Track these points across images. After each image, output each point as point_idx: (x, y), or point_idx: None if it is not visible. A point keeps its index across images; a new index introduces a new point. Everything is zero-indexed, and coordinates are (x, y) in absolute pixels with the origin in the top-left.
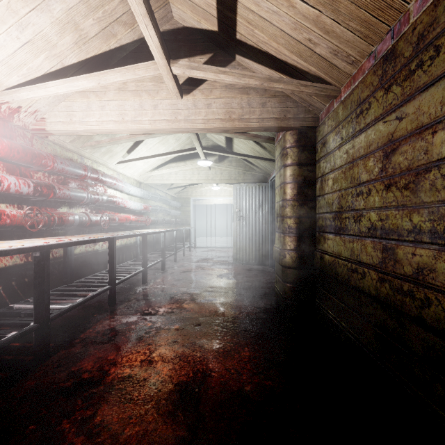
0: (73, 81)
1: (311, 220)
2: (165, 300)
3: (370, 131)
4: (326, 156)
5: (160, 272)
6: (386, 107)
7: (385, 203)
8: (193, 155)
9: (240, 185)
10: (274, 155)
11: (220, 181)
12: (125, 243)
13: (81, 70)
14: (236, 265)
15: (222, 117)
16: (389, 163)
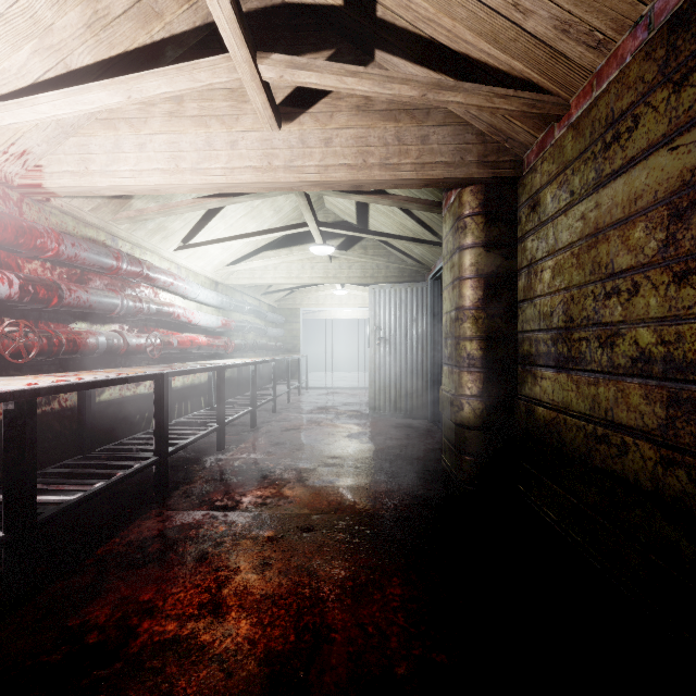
0: (82, 92)
1: (509, 343)
2: (252, 482)
3: (637, 170)
4: (538, 228)
5: (249, 431)
6: (678, 118)
7: (675, 309)
8: (303, 237)
9: (380, 286)
10: (439, 235)
11: (348, 279)
12: (191, 381)
13: (101, 79)
14: (374, 419)
15: (350, 162)
16: (683, 230)
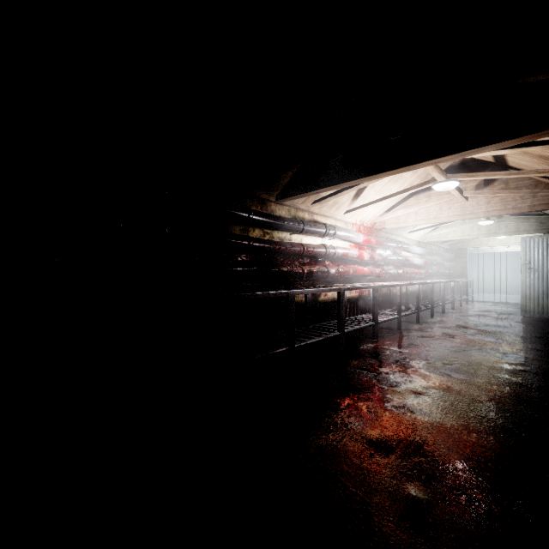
0: (409, 209)
1: None
2: (452, 325)
3: None
4: None
5: (441, 314)
6: None
7: None
8: None
9: (530, 237)
10: None
11: (505, 234)
12: (410, 290)
13: (406, 198)
14: (525, 317)
15: (498, 209)
16: None
